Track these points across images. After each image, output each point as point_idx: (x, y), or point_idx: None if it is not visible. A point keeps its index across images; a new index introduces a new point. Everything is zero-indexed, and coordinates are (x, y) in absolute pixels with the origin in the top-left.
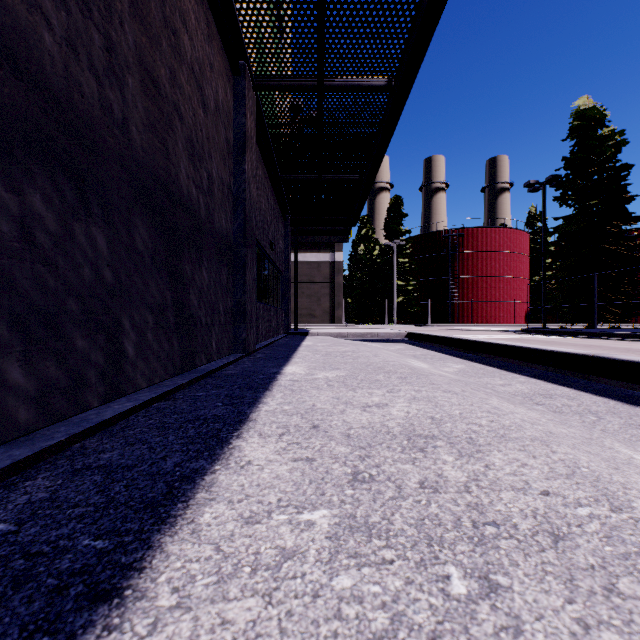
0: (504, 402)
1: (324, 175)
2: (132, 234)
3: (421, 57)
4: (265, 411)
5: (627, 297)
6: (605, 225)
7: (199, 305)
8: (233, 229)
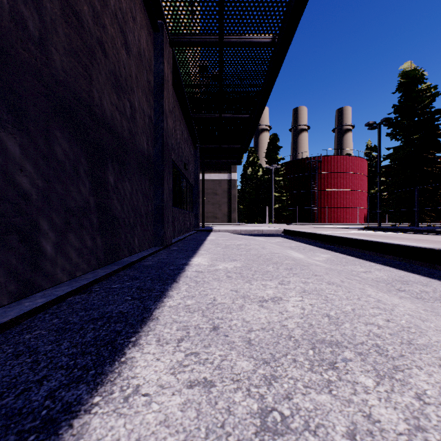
0: (378, 291)
1: (223, 114)
2: (51, 144)
3: (299, 16)
4: (169, 307)
5: (439, 204)
6: (423, 153)
7: (122, 209)
8: (153, 150)
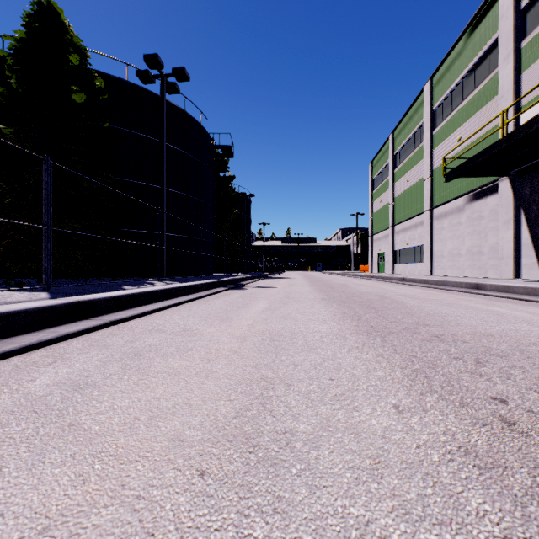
0: None
1: None
2: None
3: None
4: None
5: None
6: None
7: None
8: None
